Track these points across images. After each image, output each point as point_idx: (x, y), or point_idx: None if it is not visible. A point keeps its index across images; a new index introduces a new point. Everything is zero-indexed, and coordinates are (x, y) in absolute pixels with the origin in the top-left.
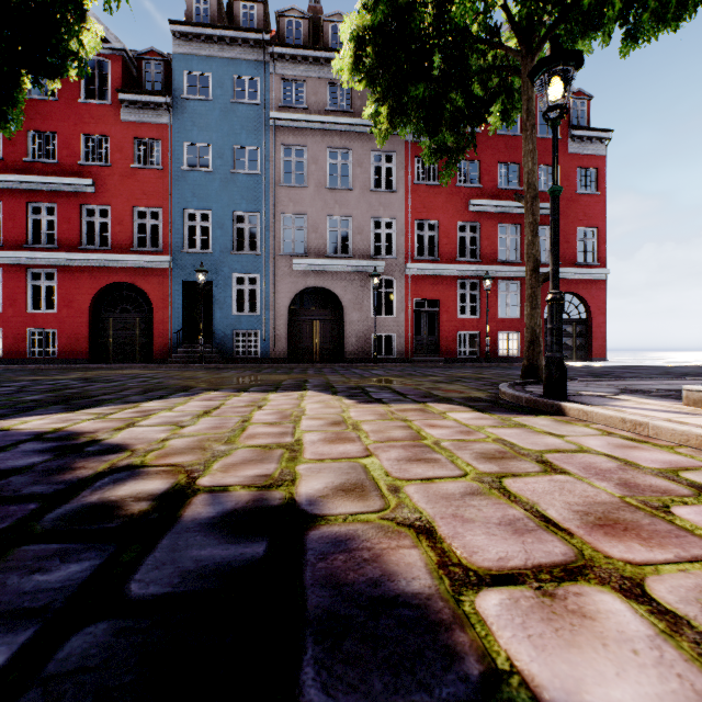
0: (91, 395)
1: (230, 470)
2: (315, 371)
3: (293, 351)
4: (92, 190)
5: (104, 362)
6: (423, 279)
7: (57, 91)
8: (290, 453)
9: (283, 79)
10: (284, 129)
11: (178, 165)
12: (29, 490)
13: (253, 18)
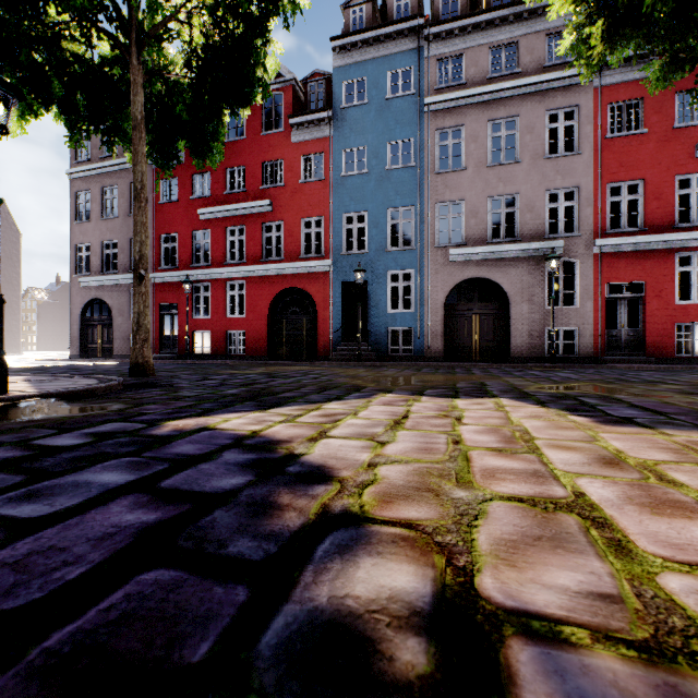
0: (275, 391)
1: (517, 560)
2: (481, 371)
3: (449, 349)
4: (270, 209)
5: (279, 359)
6: (620, 257)
7: (246, 131)
8: (597, 529)
9: (438, 60)
10: (439, 113)
11: (337, 173)
12: (234, 547)
13: (407, 7)
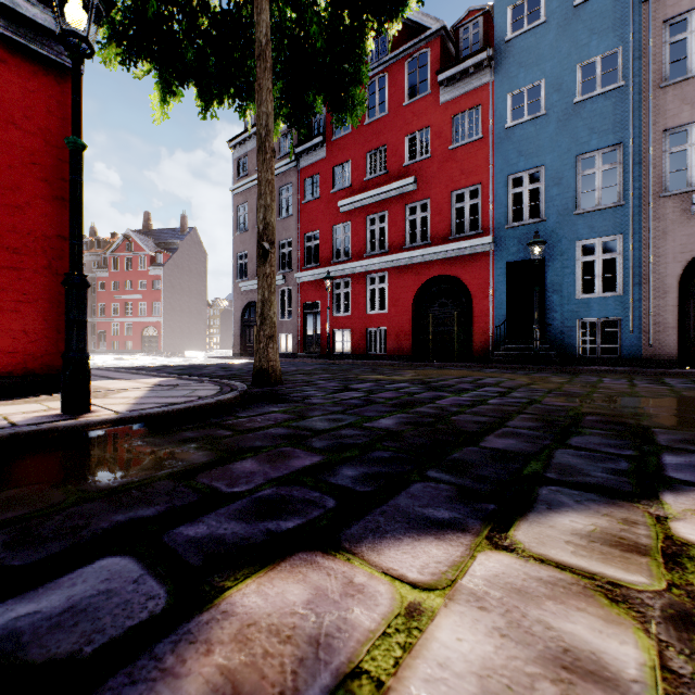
0: (464, 429)
1: None
2: None
3: (687, 348)
4: (414, 187)
5: (424, 359)
6: None
7: (387, 106)
8: None
9: None
10: None
11: (499, 125)
12: None
13: None
